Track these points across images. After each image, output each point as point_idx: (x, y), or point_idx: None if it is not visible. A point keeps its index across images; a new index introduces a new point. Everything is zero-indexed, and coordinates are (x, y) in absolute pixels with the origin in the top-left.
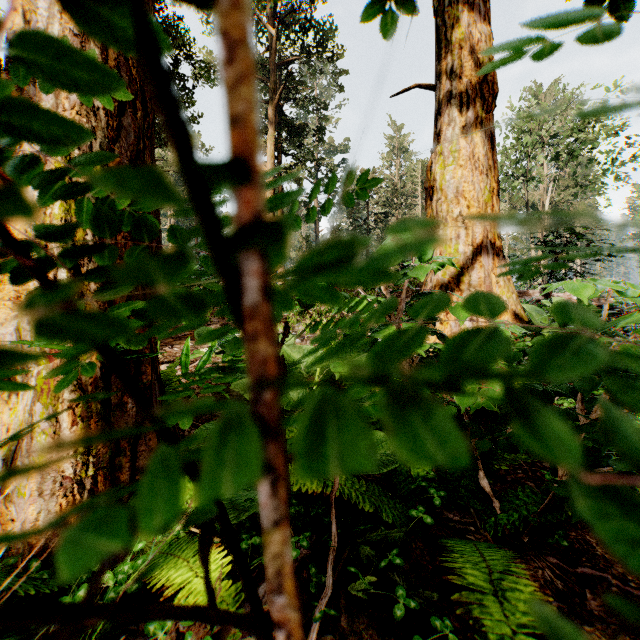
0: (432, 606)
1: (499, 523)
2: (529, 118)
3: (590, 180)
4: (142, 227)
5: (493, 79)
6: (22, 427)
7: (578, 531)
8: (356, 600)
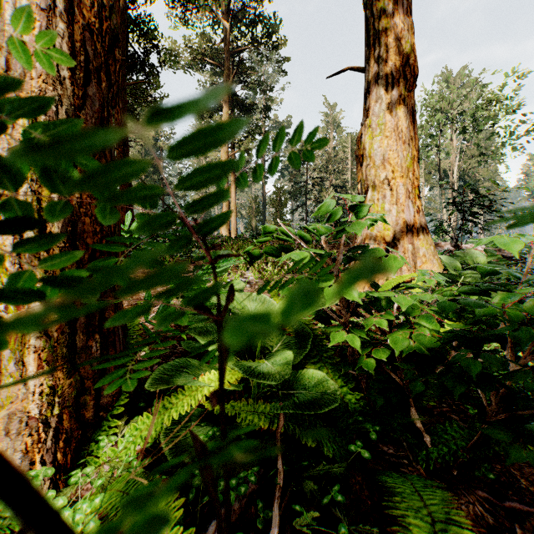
0: None
1: (430, 457)
2: (441, 98)
3: (492, 150)
4: (53, 175)
5: (414, 63)
6: None
7: (502, 464)
8: None
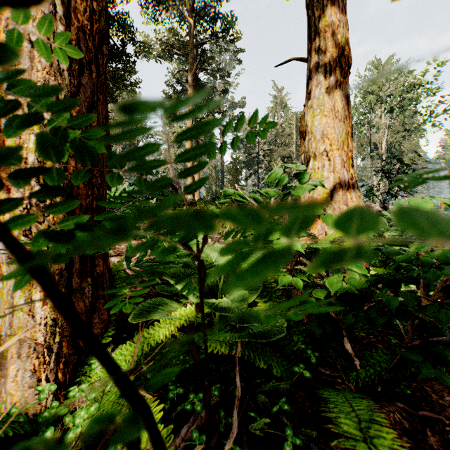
0: (312, 441)
1: (359, 376)
2: (372, 83)
3: (415, 126)
4: (84, 152)
5: (348, 54)
6: (6, 306)
7: (417, 382)
8: (255, 436)
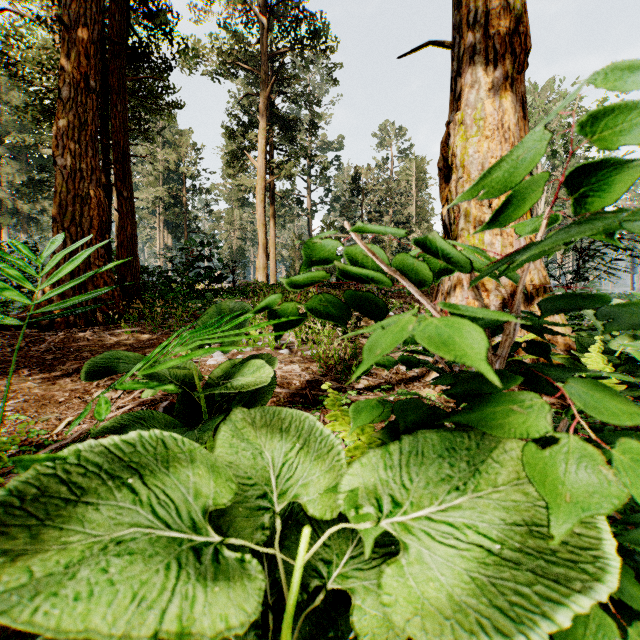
0: None
1: None
2: None
3: None
4: None
5: (526, 31)
6: None
7: None
8: None
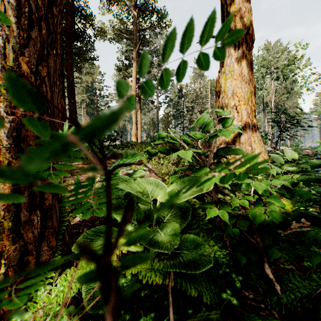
0: None
1: (281, 302)
2: None
3: (295, 90)
4: None
5: (252, 33)
6: None
7: None
8: None
